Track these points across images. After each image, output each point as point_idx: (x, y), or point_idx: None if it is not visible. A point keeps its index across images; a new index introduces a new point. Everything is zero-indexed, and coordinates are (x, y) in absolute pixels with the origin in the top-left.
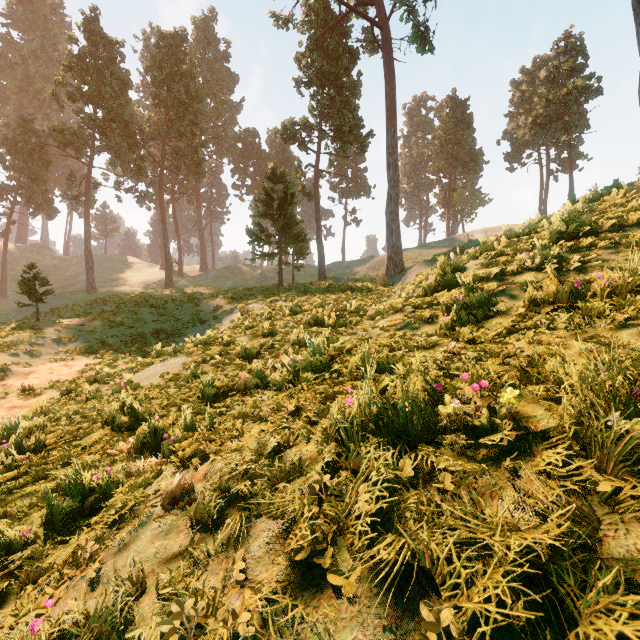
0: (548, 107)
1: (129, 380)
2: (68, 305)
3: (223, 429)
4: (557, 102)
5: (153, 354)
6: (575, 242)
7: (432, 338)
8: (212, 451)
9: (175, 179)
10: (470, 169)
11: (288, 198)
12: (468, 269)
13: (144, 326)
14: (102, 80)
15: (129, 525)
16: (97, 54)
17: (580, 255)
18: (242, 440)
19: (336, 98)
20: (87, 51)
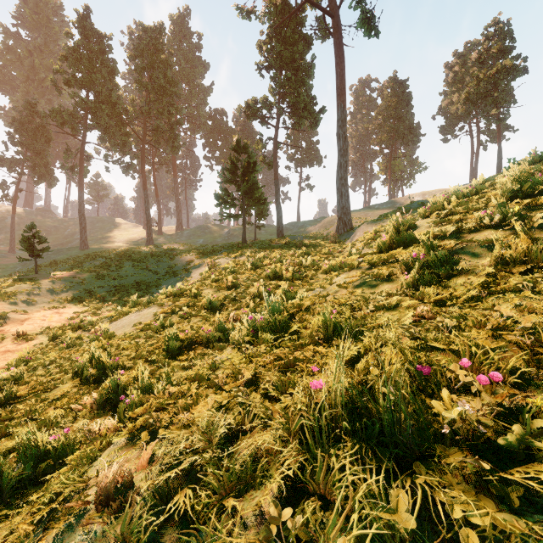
0: (479, 85)
1: (105, 329)
2: (64, 260)
3: (179, 393)
4: (487, 80)
5: (130, 304)
6: (532, 200)
7: (394, 298)
8: (162, 425)
9: (155, 152)
10: (409, 140)
11: (251, 166)
12: (420, 227)
13: (126, 278)
14: (93, 68)
15: (53, 531)
16: (89, 46)
17: (541, 212)
18: (195, 411)
19: (292, 79)
20: (81, 44)
